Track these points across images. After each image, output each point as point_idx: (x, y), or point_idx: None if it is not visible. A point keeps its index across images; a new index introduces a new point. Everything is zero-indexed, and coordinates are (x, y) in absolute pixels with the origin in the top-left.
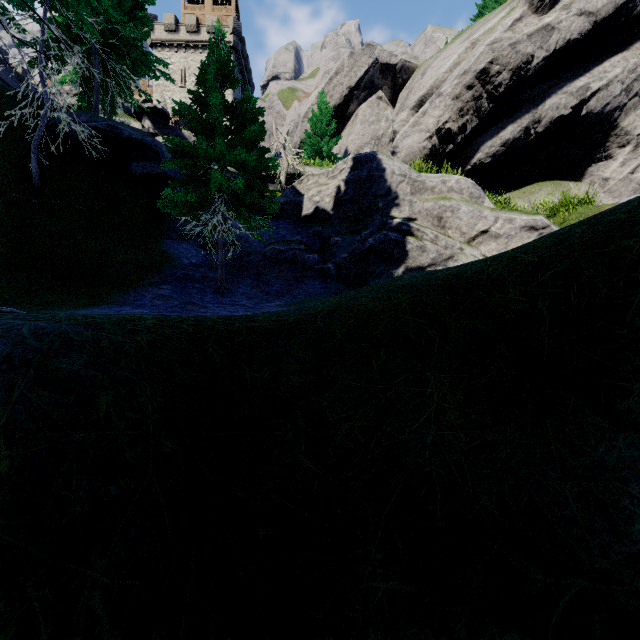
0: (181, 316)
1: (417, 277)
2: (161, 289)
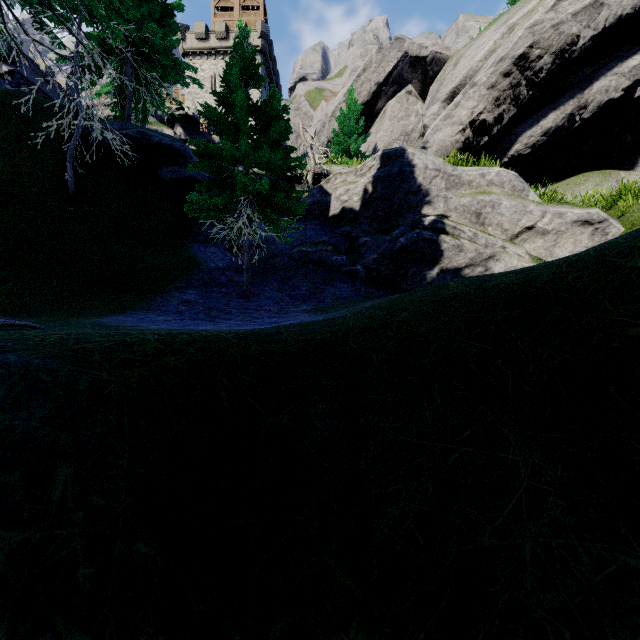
0: (192, 335)
1: (467, 285)
2: (187, 294)
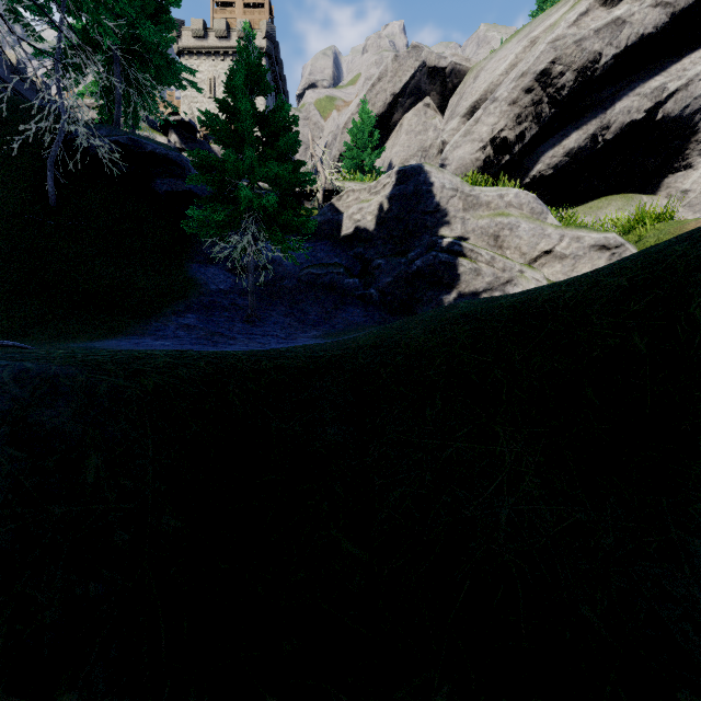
0: (200, 352)
1: (475, 305)
2: (186, 318)
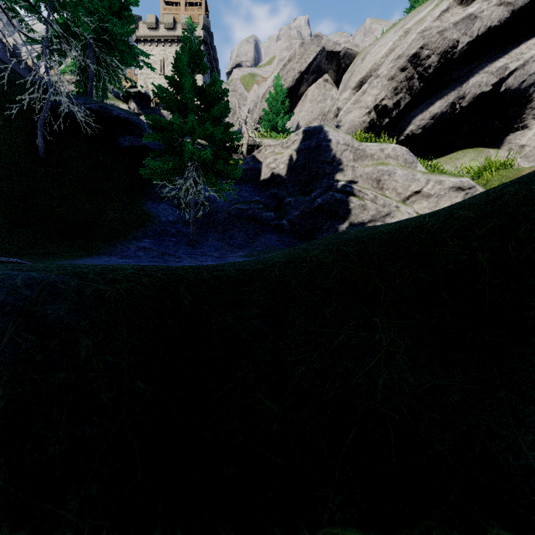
0: (157, 266)
1: (362, 231)
2: (143, 242)
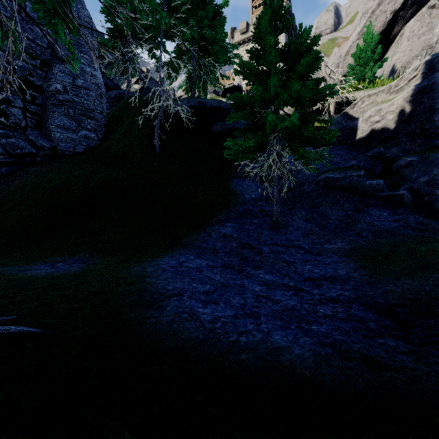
0: None
1: None
2: (225, 227)
